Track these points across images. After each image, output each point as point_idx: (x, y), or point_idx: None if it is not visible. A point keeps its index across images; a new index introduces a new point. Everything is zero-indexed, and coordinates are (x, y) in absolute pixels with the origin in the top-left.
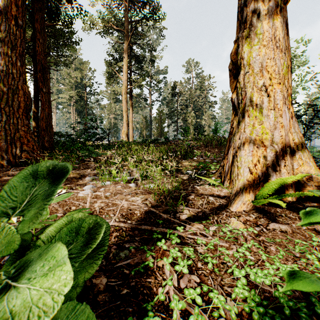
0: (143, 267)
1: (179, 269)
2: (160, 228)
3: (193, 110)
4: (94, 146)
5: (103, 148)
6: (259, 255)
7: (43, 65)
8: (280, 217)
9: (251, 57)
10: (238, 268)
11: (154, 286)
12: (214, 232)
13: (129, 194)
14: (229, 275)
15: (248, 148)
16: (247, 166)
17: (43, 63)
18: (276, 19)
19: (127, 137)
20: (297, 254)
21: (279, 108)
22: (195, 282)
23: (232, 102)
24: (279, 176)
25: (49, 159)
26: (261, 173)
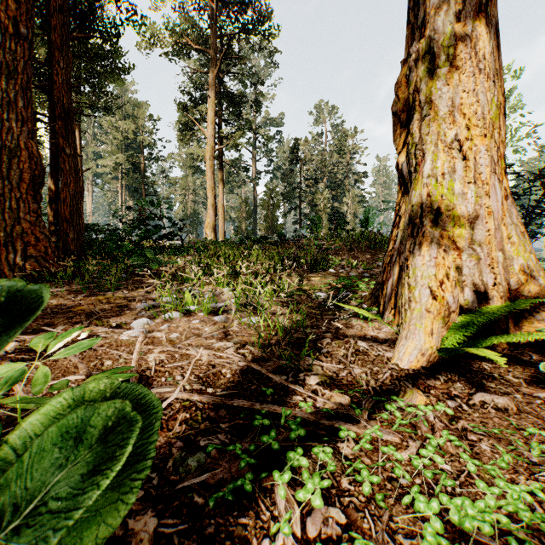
0: (232, 489)
1: (304, 499)
2: (268, 405)
3: (327, 187)
4: (156, 249)
5: (171, 252)
6: (461, 462)
7: (65, 107)
8: (490, 379)
9: (433, 88)
10: (422, 490)
11: (253, 534)
12: (370, 412)
13: (214, 335)
14: (404, 506)
15: (428, 253)
16: (427, 285)
17: (66, 104)
18: (478, 20)
19: (214, 234)
20: (533, 457)
21: (484, 181)
22: (337, 523)
23: (399, 170)
24: (485, 303)
25: (74, 271)
26: (451, 298)
